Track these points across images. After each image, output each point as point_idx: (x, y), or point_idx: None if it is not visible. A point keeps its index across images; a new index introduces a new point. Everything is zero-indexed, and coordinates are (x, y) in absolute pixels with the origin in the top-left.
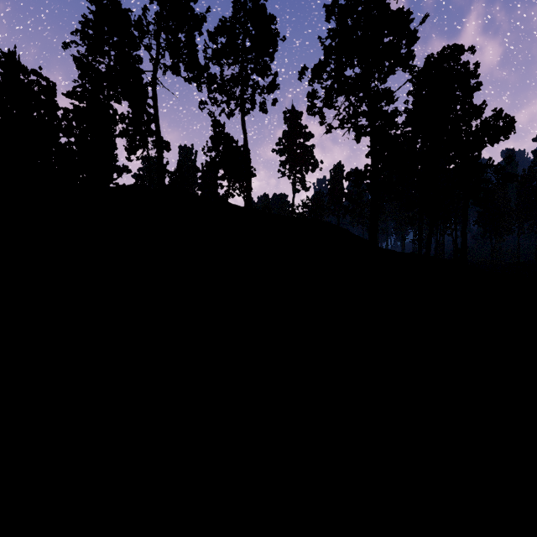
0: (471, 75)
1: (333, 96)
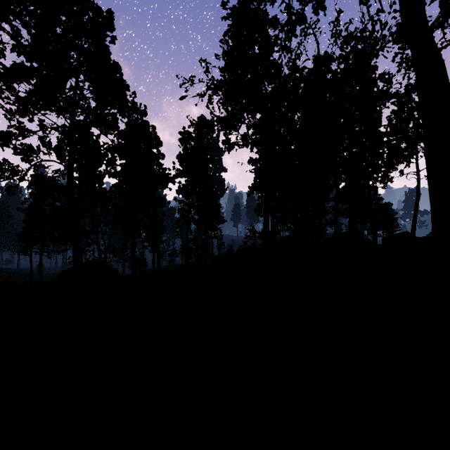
0: None
1: None
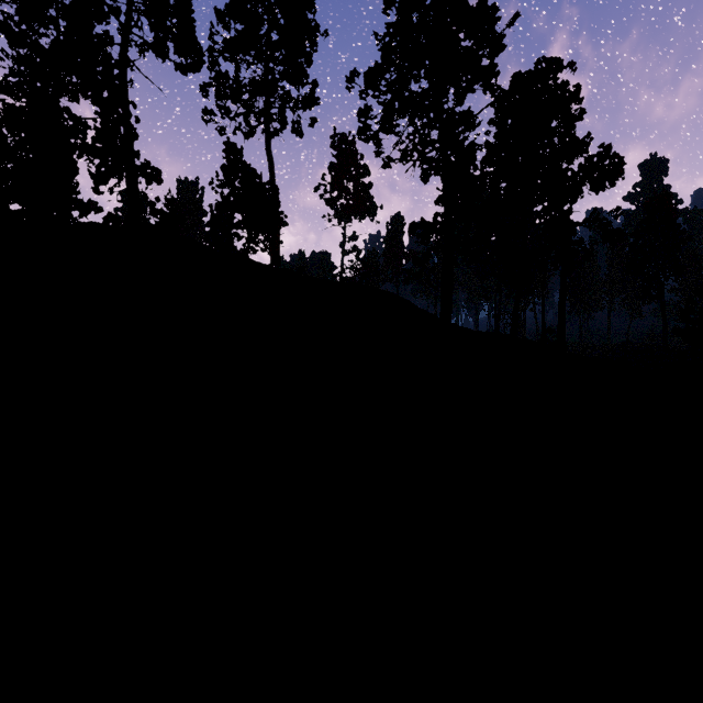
0: (573, 97)
1: (393, 116)
